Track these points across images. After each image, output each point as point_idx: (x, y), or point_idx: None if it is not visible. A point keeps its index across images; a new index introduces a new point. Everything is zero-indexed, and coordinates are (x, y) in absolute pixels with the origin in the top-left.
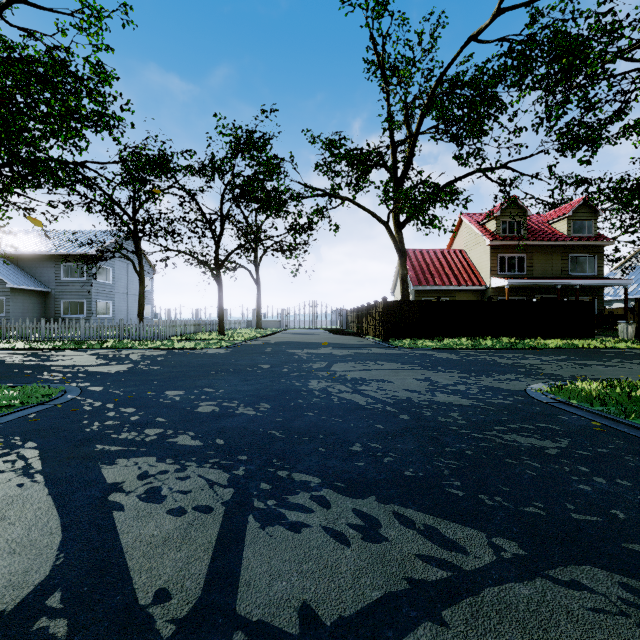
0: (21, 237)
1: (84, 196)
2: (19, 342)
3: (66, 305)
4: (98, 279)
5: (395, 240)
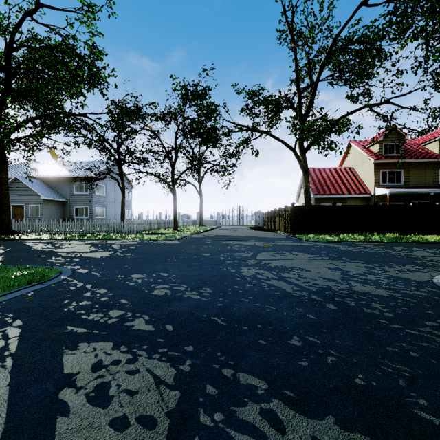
0: (50, 166)
1: (86, 137)
2: (45, 234)
3: (76, 210)
4: (96, 193)
5: (300, 161)
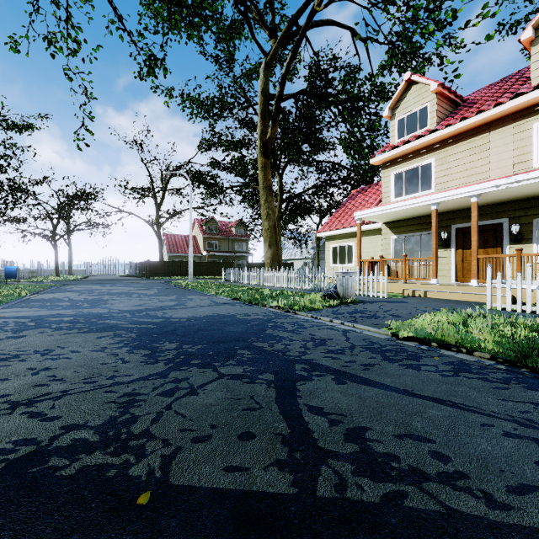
0: None
1: None
2: None
3: None
4: None
5: (156, 233)
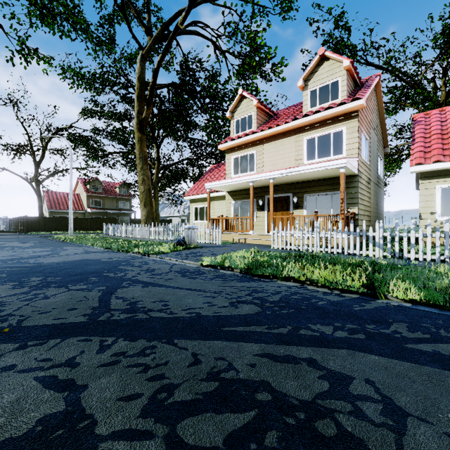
0: None
1: None
2: None
3: None
4: None
5: (35, 190)
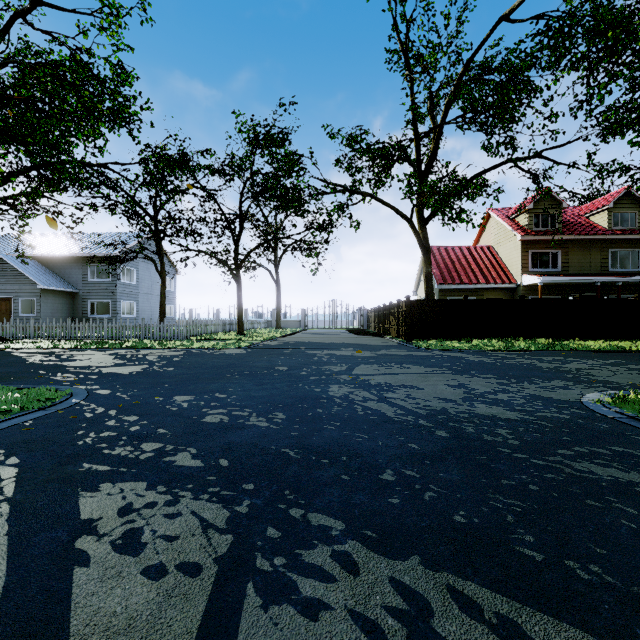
0: (52, 240)
1: (107, 197)
2: (45, 341)
3: (93, 305)
4: (123, 280)
5: (419, 236)
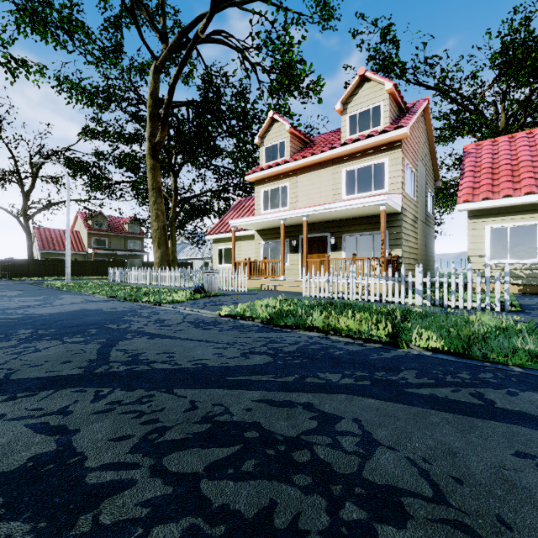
0: None
1: None
2: None
3: None
4: None
5: (23, 226)
